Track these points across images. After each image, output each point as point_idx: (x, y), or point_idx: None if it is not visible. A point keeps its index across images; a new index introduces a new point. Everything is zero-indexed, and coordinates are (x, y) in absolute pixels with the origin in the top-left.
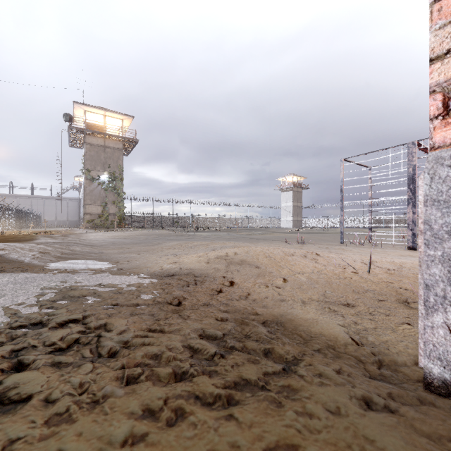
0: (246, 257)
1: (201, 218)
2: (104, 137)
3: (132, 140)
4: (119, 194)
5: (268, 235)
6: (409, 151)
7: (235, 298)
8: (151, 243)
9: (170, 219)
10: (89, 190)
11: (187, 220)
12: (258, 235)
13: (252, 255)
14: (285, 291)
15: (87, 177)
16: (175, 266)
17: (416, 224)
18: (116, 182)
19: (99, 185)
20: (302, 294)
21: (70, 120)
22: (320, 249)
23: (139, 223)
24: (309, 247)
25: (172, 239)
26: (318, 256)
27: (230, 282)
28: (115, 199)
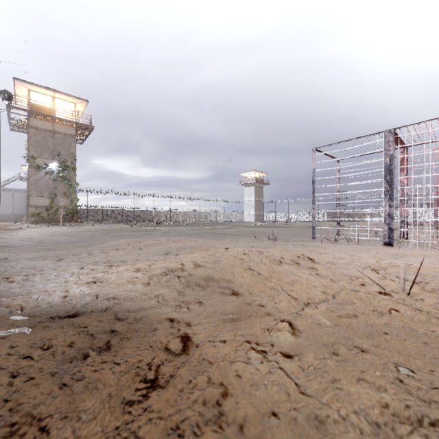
0: (213, 273)
1: (164, 211)
2: (53, 120)
3: (86, 126)
4: (71, 185)
5: (234, 229)
6: (386, 139)
7: (190, 423)
8: (93, 241)
9: (132, 213)
10: (34, 180)
11: (149, 214)
12: (224, 229)
13: (224, 268)
14: (308, 372)
15: (31, 165)
16: (91, 290)
17: (393, 218)
18: (68, 171)
19: (47, 174)
20: (357, 391)
21: (9, 99)
22: (297, 247)
23: (96, 216)
24: (283, 244)
25: (125, 235)
26: (314, 262)
27: (181, 340)
28: (67, 191)
